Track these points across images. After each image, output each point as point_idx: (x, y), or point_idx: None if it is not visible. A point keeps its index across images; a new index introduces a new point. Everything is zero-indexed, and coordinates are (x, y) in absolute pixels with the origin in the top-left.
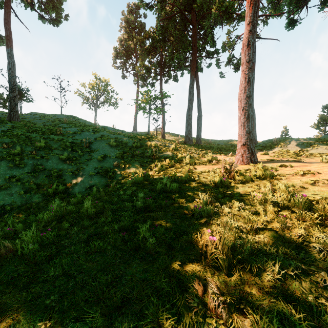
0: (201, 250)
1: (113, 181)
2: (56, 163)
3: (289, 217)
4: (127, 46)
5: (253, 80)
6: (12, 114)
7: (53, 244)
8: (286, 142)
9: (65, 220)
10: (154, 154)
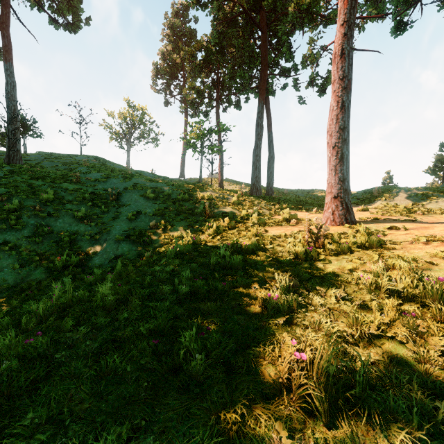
0: (281, 378)
1: (149, 249)
2: (68, 223)
3: (420, 315)
4: (171, 62)
5: (349, 105)
6: (12, 153)
7: (43, 359)
8: (393, 193)
9: (68, 315)
10: (208, 210)
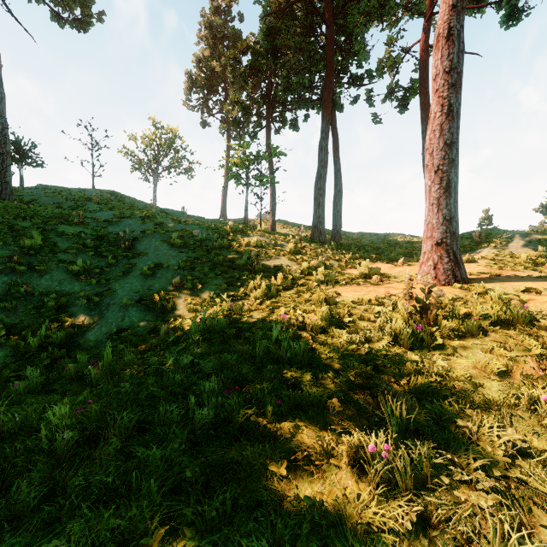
0: None
1: (168, 319)
2: (58, 281)
3: None
4: (209, 70)
5: (458, 110)
6: None
7: None
8: (504, 238)
9: None
10: (254, 262)
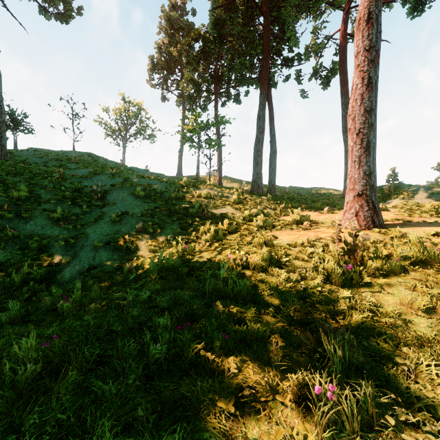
0: None
1: (132, 259)
2: (41, 226)
3: None
4: (168, 55)
5: (376, 82)
6: None
7: None
8: (411, 191)
9: None
10: (204, 210)
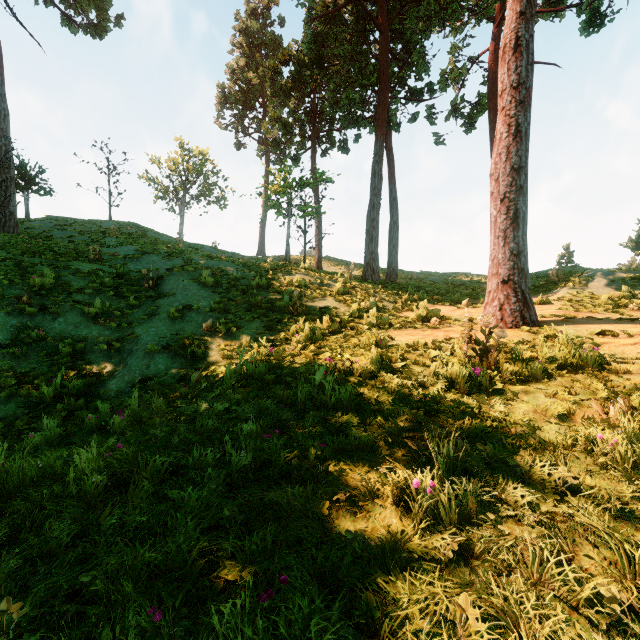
0: None
1: (199, 367)
2: (74, 324)
3: None
4: (245, 83)
5: (527, 131)
6: (2, 217)
7: None
8: (584, 277)
9: (4, 516)
10: (297, 303)
